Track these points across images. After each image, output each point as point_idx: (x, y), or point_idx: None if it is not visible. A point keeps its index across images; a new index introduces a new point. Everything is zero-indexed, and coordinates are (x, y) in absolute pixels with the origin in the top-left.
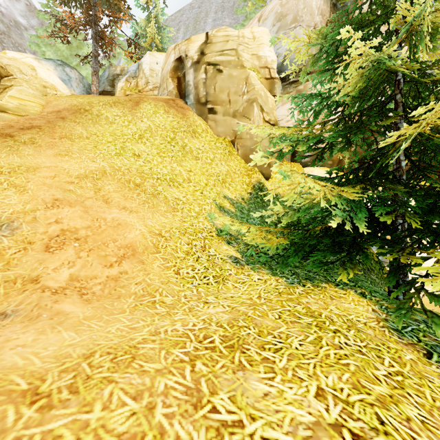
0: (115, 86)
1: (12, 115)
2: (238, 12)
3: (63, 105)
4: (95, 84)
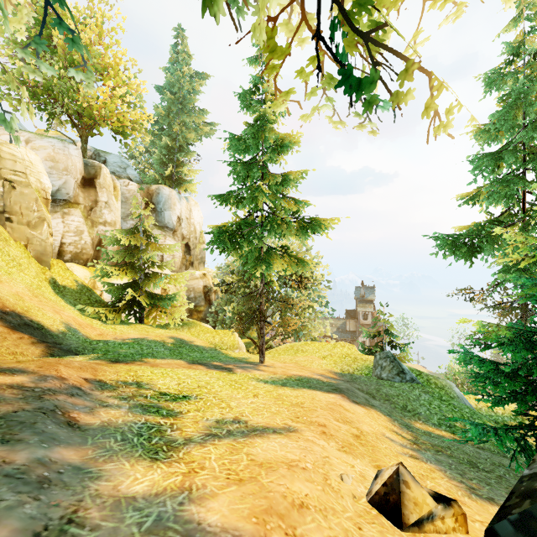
0: None
1: None
2: None
3: None
4: None
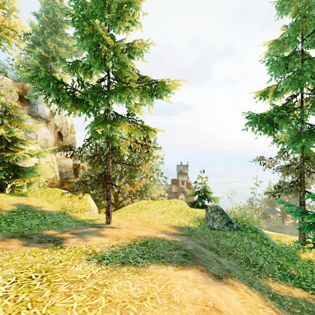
0: None
1: None
2: None
3: None
4: None
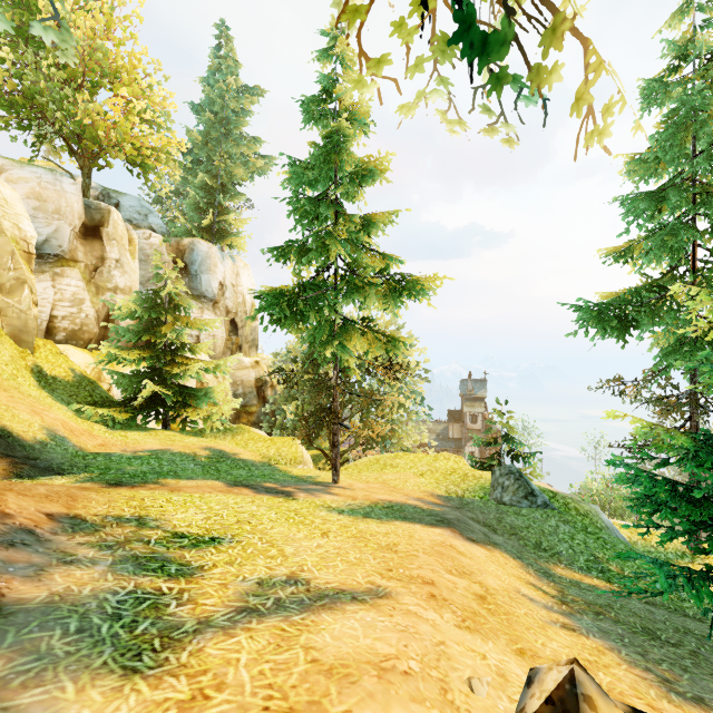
0: None
1: None
2: None
3: None
4: None
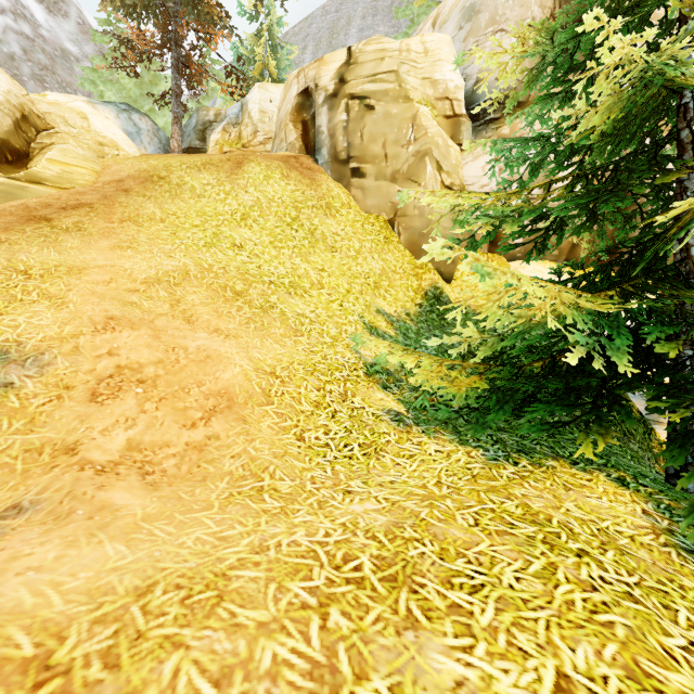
0: (207, 140)
1: (50, 189)
2: (400, 14)
3: (127, 171)
4: (176, 137)
